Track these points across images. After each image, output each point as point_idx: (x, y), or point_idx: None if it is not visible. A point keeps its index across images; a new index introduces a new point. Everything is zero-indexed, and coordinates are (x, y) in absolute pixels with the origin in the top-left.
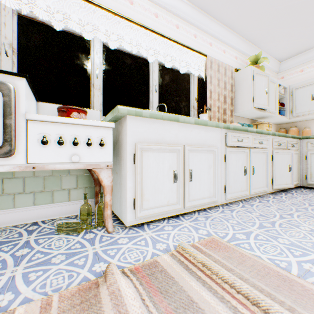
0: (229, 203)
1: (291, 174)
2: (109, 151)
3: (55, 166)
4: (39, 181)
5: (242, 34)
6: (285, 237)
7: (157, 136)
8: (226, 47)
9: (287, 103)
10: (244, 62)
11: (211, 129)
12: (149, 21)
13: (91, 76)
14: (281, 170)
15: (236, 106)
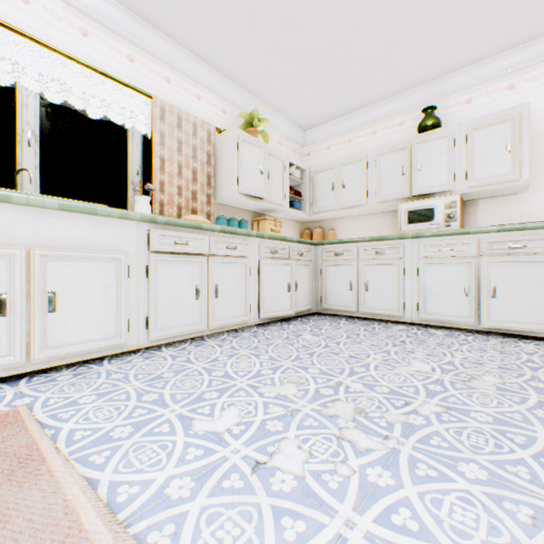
0: (168, 345)
1: (292, 296)
2: None
3: None
4: None
5: (228, 75)
6: (165, 390)
7: None
8: (203, 91)
9: (307, 193)
10: (240, 120)
11: (112, 221)
12: (4, 6)
13: None
14: (275, 291)
15: (219, 189)
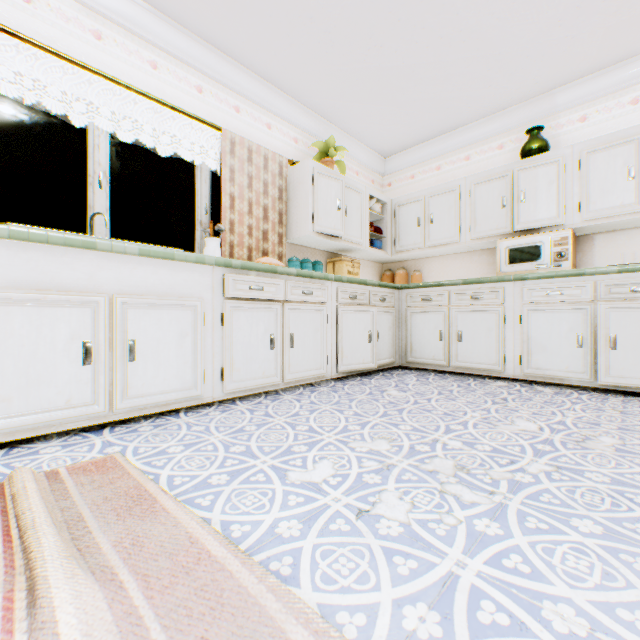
0: (242, 399)
1: (373, 347)
2: None
3: None
4: None
5: (301, 100)
6: (251, 442)
7: (36, 275)
8: (274, 119)
9: (389, 229)
10: (313, 149)
11: (188, 266)
12: (78, 45)
13: None
14: (354, 341)
15: (291, 228)
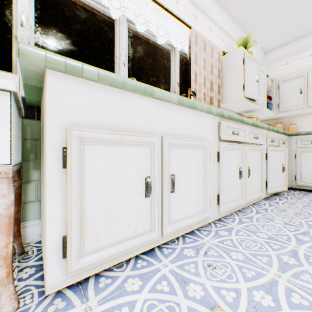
0: (222, 216)
1: (284, 175)
2: (1, 142)
3: None
4: None
5: (230, 11)
6: None
7: (114, 117)
8: (212, 25)
9: (274, 97)
10: (230, 46)
11: (200, 114)
12: None
13: (13, 22)
14: (275, 171)
15: (224, 96)
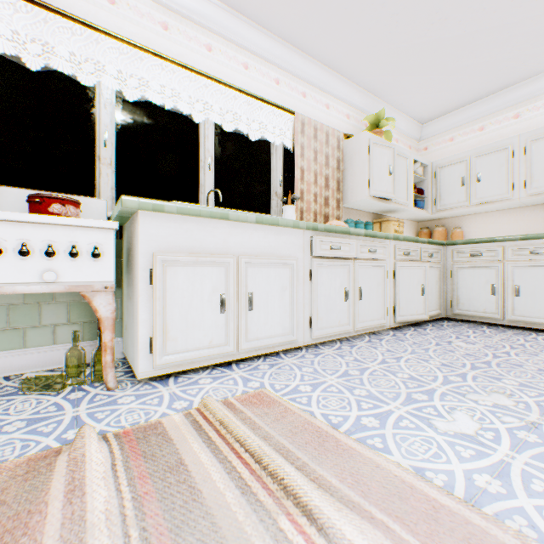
0: (321, 344)
1: (425, 300)
2: (109, 266)
3: (14, 288)
4: (1, 312)
5: (355, 80)
6: (367, 387)
7: (191, 241)
8: (331, 100)
9: (429, 190)
10: (361, 123)
11: (286, 230)
12: (196, 57)
13: (97, 143)
14: (409, 294)
15: (346, 193)
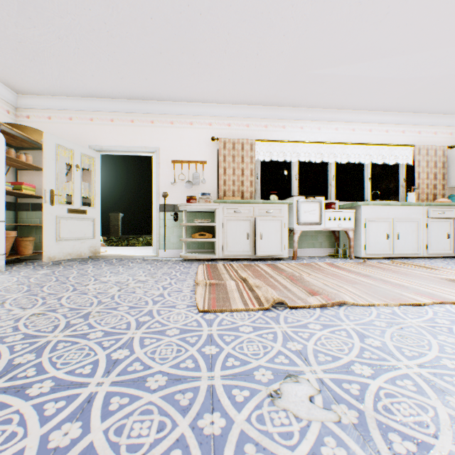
0: (432, 258)
1: None
2: (352, 222)
3: (332, 228)
4: (309, 237)
5: None
6: None
7: (376, 214)
8: (437, 129)
9: None
10: None
11: (413, 207)
12: (365, 137)
13: (329, 179)
14: None
15: (449, 180)
